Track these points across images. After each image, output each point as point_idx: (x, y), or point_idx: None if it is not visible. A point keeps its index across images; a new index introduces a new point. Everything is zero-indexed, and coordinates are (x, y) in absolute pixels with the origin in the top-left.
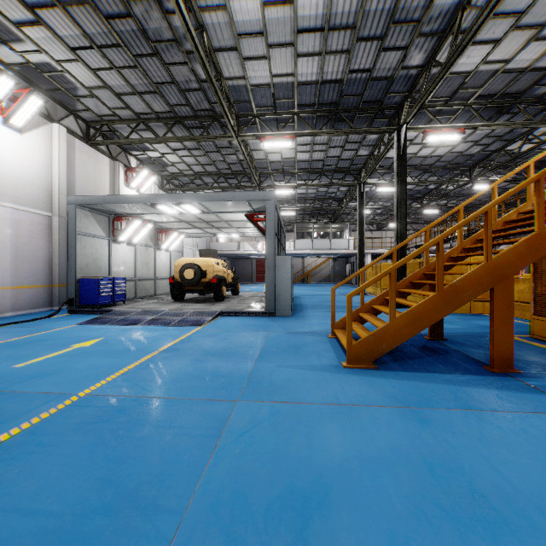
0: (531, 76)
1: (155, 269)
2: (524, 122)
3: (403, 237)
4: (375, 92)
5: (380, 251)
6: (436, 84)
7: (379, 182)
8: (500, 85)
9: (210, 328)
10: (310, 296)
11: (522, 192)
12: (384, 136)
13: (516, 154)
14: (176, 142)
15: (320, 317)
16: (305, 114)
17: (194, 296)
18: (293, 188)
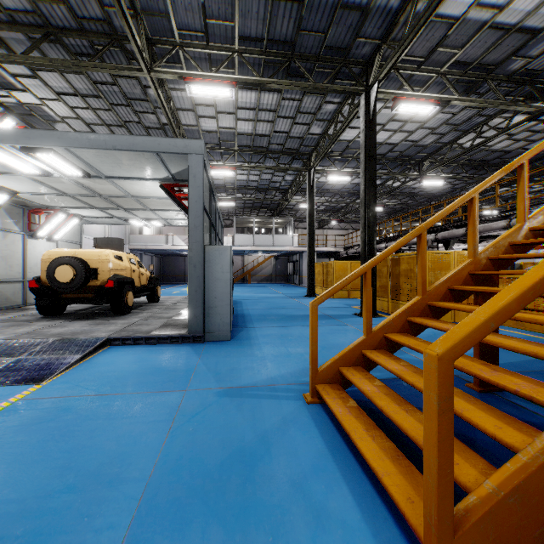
0: (514, 41)
1: (25, 266)
2: (496, 101)
3: (372, 227)
4: (343, 32)
5: (324, 249)
6: (430, 13)
7: (330, 170)
8: (480, 49)
9: (57, 390)
10: (254, 300)
11: (454, 194)
12: (343, 107)
13: (471, 146)
14: (59, 80)
15: (275, 340)
16: (250, 55)
17: (88, 305)
18: (233, 169)
